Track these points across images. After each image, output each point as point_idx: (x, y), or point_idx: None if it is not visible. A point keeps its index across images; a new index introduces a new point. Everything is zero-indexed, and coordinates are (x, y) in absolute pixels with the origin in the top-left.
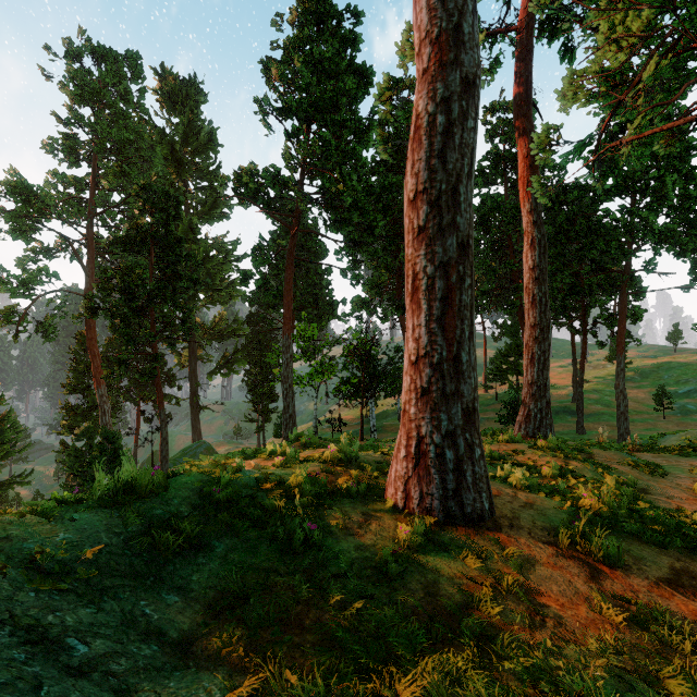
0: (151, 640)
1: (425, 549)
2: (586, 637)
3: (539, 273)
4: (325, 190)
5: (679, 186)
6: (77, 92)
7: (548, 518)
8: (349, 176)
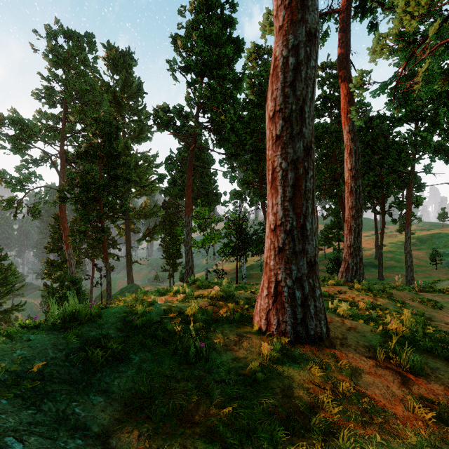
0: (77, 435)
1: (282, 361)
2: (405, 432)
3: (355, 173)
4: (212, 120)
5: (447, 116)
6: (54, 59)
7: (367, 339)
8: (228, 111)
